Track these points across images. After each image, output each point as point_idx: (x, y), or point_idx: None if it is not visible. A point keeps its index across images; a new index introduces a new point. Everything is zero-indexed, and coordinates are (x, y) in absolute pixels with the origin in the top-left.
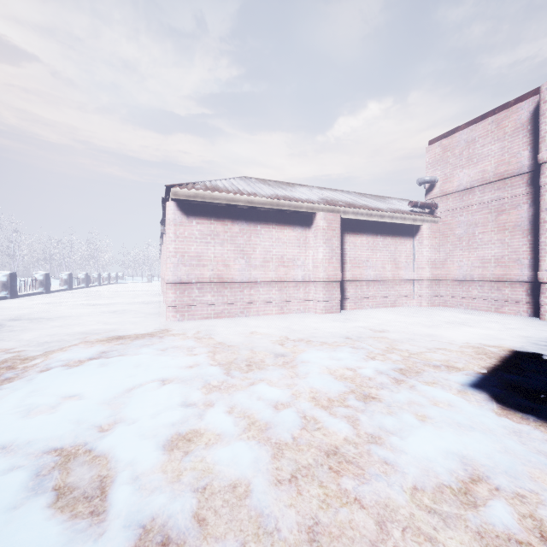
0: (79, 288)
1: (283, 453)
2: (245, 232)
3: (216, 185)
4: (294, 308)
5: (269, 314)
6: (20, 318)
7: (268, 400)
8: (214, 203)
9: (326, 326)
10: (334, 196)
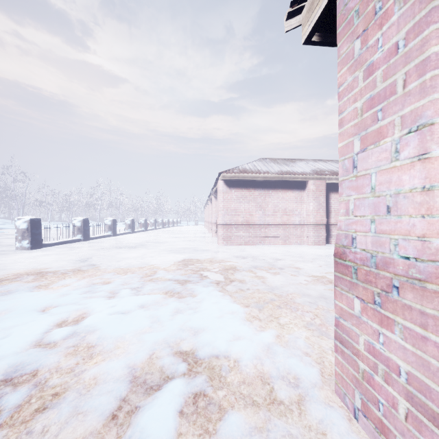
0: (159, 228)
1: (272, 277)
2: (262, 195)
3: (245, 168)
4: (293, 241)
5: (277, 244)
6: (147, 242)
7: (269, 269)
8: (244, 180)
9: (310, 251)
10: (324, 166)
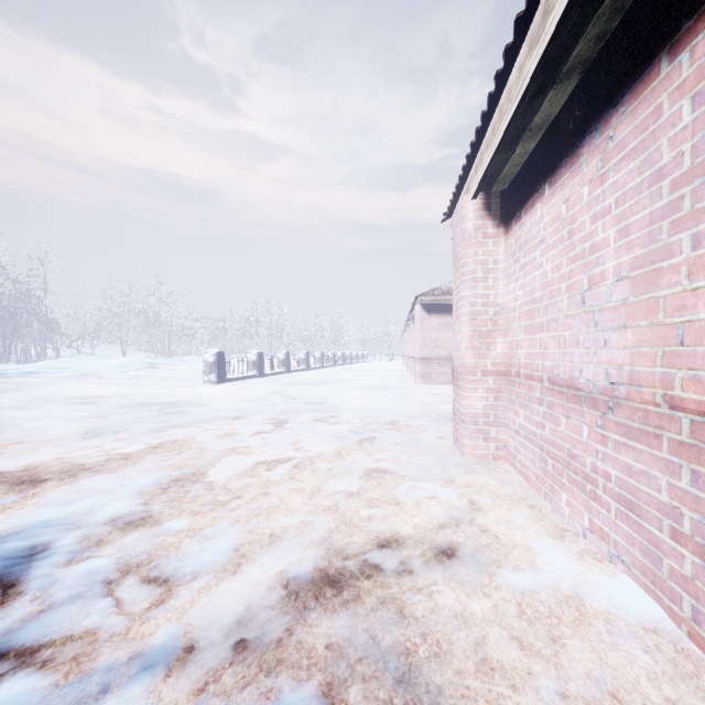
0: (338, 365)
1: None
2: None
3: (449, 288)
4: None
5: None
6: (330, 379)
7: None
8: (448, 303)
9: None
10: None
